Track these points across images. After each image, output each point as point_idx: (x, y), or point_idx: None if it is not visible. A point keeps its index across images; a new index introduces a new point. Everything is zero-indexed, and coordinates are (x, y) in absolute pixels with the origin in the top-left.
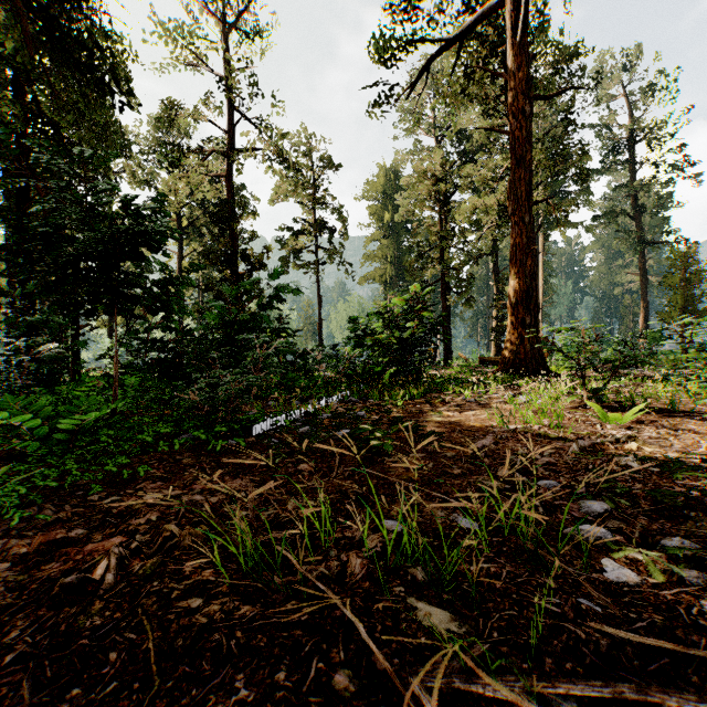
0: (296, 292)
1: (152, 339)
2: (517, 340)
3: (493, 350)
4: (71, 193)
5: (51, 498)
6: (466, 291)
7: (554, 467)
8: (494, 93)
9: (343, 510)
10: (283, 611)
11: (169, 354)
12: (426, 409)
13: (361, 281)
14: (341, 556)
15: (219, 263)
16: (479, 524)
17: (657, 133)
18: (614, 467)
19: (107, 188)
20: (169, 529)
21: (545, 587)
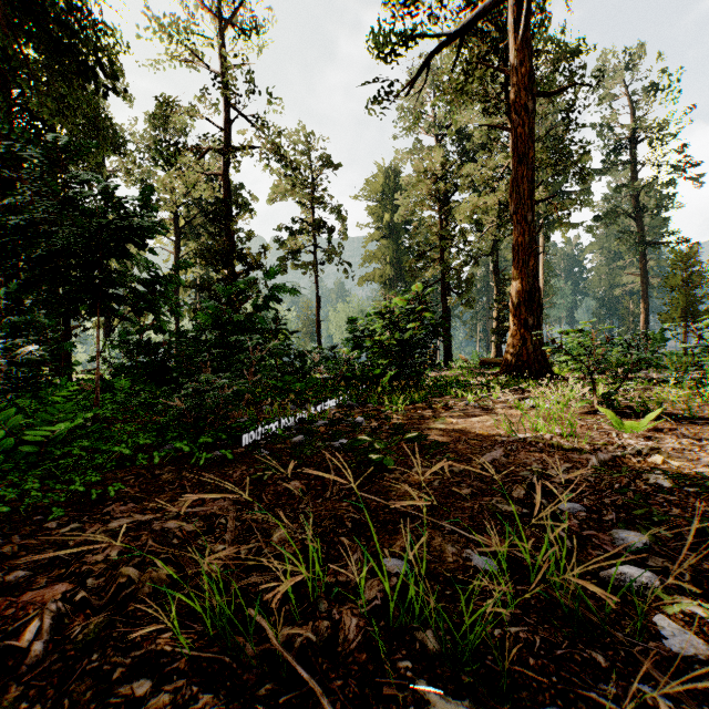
0: (293, 292)
1: (137, 341)
2: (519, 342)
3: (493, 351)
4: (49, 186)
5: (2, 526)
6: (467, 291)
7: (574, 486)
8: (495, 90)
9: (336, 543)
10: (254, 701)
11: (155, 357)
12: (429, 415)
13: (360, 281)
14: (333, 612)
15: (215, 263)
16: (498, 563)
17: (658, 133)
18: (643, 487)
19: (87, 179)
20: (126, 574)
21: (592, 664)
